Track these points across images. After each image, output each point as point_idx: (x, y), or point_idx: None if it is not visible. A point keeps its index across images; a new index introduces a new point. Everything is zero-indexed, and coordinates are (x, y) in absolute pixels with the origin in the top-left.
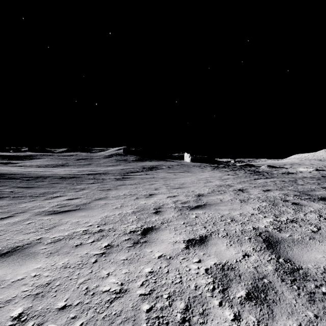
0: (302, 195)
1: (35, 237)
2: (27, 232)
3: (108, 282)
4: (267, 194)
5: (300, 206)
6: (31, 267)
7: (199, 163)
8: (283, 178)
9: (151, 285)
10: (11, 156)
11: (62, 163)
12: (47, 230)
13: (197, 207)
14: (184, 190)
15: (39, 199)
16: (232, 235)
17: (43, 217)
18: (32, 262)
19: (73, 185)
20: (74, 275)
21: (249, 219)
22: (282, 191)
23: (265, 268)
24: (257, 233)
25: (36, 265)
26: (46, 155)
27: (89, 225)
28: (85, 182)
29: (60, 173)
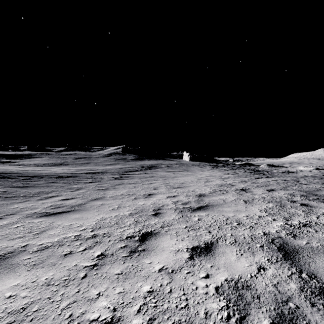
0: (309, 195)
1: (20, 243)
2: (13, 237)
3: (97, 307)
4: (272, 194)
5: (310, 208)
6: (8, 284)
7: (198, 162)
8: (284, 177)
9: (150, 311)
10: (10, 155)
11: (61, 162)
12: (35, 235)
13: (199, 208)
14: (184, 190)
15: (33, 200)
16: (241, 242)
17: (34, 219)
18: (10, 277)
19: (69, 185)
20: (57, 295)
21: (257, 222)
22: (287, 191)
23: (287, 287)
24: (270, 239)
25: (15, 281)
26: (44, 154)
27: (83, 230)
28: (83, 181)
29: (58, 172)
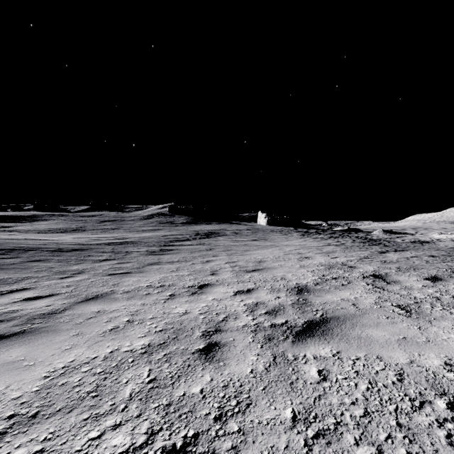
0: None
1: None
2: None
3: None
4: (448, 290)
5: None
6: None
7: (280, 226)
8: (425, 251)
9: None
10: (5, 216)
11: (76, 227)
12: None
13: (310, 327)
14: (266, 276)
15: None
16: None
17: None
18: None
19: (66, 264)
20: None
21: None
22: None
23: None
24: None
25: None
26: (56, 215)
27: None
28: (93, 258)
29: (63, 243)
